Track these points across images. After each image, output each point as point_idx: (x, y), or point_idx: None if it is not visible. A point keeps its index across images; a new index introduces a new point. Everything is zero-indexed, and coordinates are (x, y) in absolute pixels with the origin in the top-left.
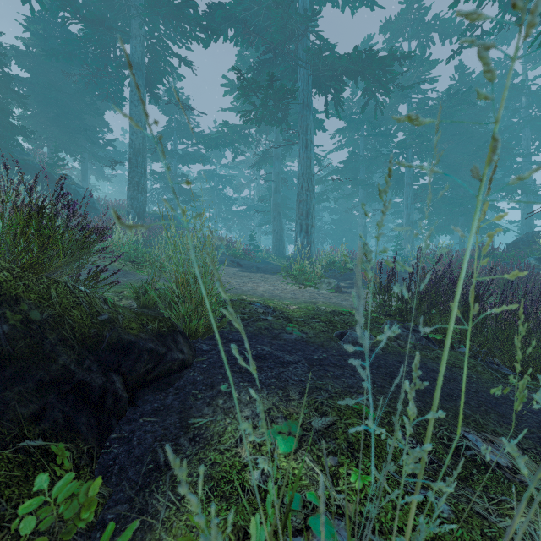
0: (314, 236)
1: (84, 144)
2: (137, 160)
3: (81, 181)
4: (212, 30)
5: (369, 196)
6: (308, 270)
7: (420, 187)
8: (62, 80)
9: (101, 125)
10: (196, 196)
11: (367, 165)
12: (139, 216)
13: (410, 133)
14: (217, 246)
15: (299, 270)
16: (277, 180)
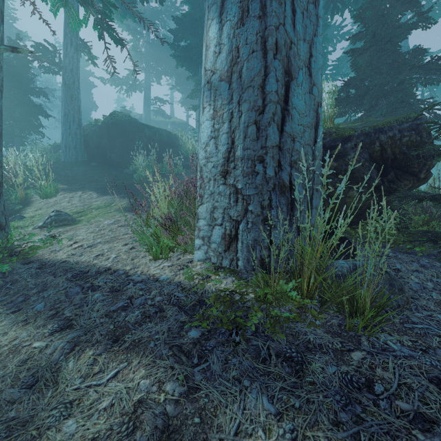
0: None
1: None
2: None
3: None
4: (344, 75)
5: None
6: None
7: None
8: None
9: None
10: None
11: None
12: None
13: None
14: None
15: None
16: None
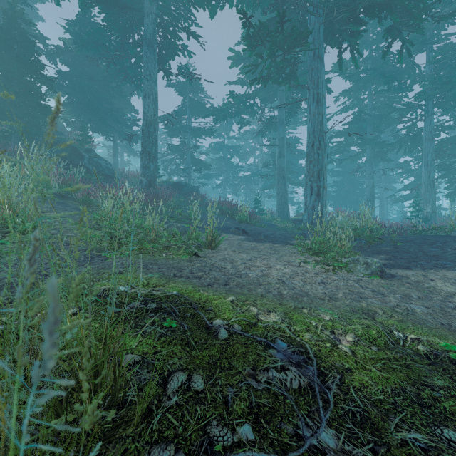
0: (325, 198)
1: (114, 126)
2: (149, 131)
3: (113, 157)
4: None
5: (377, 156)
6: (330, 242)
7: (442, 141)
8: (94, 70)
9: (129, 109)
10: (206, 165)
11: (376, 123)
12: (150, 184)
13: (433, 82)
14: (223, 210)
15: (319, 242)
16: (281, 145)
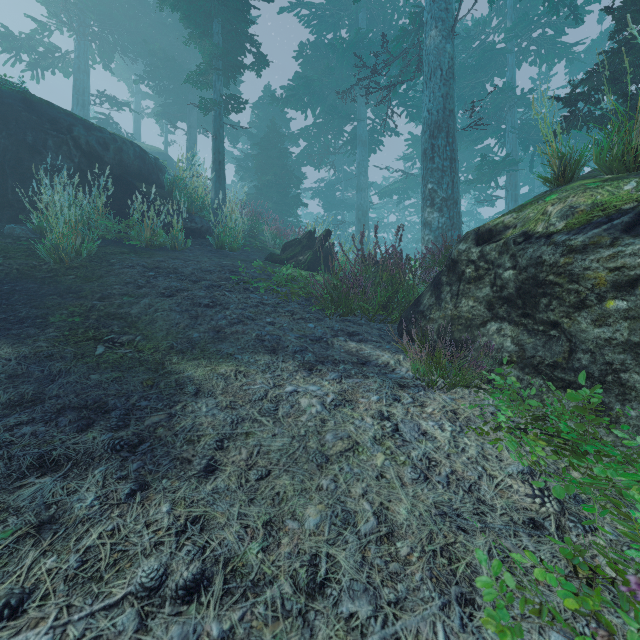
0: None
1: None
2: (365, 220)
3: None
4: None
5: None
6: None
7: None
8: None
9: None
10: None
11: None
12: None
13: None
14: None
15: None
16: None
